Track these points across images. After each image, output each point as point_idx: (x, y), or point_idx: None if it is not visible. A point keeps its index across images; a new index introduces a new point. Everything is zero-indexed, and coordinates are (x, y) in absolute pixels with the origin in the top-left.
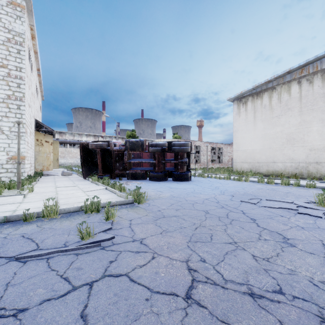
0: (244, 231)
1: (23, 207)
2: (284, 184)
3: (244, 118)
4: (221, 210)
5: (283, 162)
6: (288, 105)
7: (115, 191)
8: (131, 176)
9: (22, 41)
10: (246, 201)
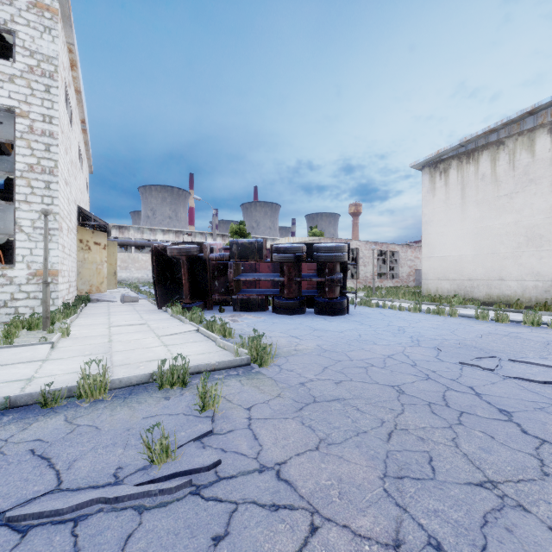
0: (498, 447)
1: (46, 371)
2: (530, 323)
3: (443, 199)
4: (427, 387)
5: (520, 280)
6: (529, 174)
7: (214, 337)
8: (240, 306)
9: (53, 71)
10: (471, 364)
